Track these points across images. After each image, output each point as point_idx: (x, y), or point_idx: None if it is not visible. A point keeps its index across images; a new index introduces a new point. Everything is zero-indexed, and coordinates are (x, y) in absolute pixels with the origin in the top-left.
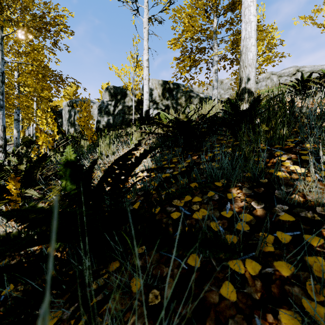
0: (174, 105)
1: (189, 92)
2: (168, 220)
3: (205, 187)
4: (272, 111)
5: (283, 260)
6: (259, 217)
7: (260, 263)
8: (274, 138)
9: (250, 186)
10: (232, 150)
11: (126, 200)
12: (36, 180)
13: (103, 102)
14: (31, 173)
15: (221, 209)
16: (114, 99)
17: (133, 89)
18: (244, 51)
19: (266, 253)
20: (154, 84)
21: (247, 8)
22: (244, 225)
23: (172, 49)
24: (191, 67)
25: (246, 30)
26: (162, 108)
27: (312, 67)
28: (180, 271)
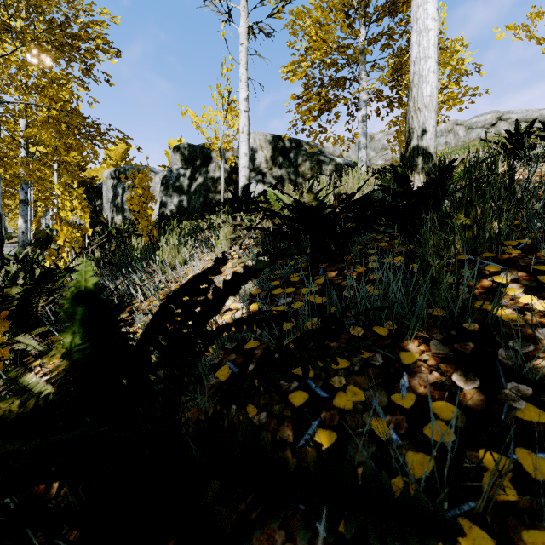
0: (293, 176)
1: (317, 155)
2: (283, 409)
3: (362, 348)
4: (476, 189)
5: (542, 527)
6: (473, 410)
7: (491, 533)
8: (480, 240)
9: (445, 337)
10: (405, 264)
11: (201, 364)
12: (38, 315)
13: (172, 171)
14: (29, 303)
15: (391, 389)
16: (189, 167)
17: (223, 149)
18: (415, 82)
19: (500, 503)
20: (257, 140)
21: (420, 7)
22: (443, 430)
23: (289, 80)
24: (321, 111)
25: (419, 45)
26: (271, 182)
27: (523, 112)
28: (311, 543)
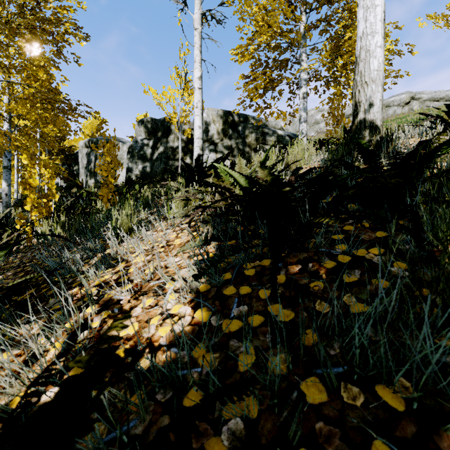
0: (241, 146)
1: (261, 128)
2: None
3: None
4: None
5: None
6: None
7: None
8: None
9: None
10: (410, 280)
11: None
12: None
13: (137, 141)
14: None
15: None
16: (152, 138)
17: (180, 122)
18: (362, 57)
19: None
20: (210, 115)
21: None
22: None
23: (238, 62)
24: (266, 89)
25: (366, 21)
26: (222, 151)
27: (432, 93)
28: None
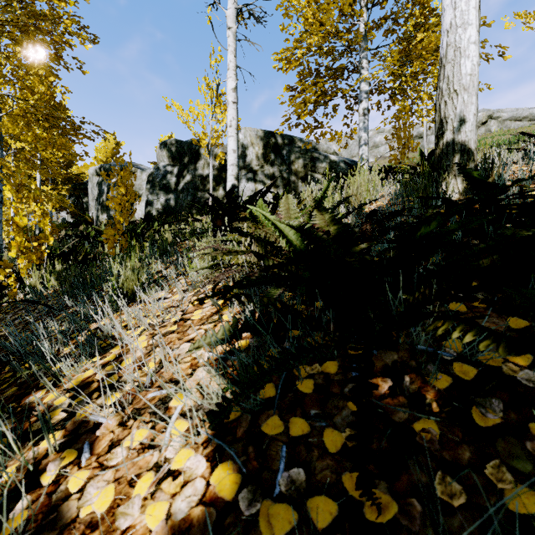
0: (285, 174)
1: (310, 152)
2: None
3: None
4: None
5: None
6: None
7: None
8: None
9: None
10: None
11: None
12: None
13: (159, 168)
14: None
15: None
16: (177, 164)
17: (211, 145)
18: (449, 57)
19: None
20: (248, 136)
21: None
22: None
23: (282, 70)
24: (317, 104)
25: (454, 9)
26: (262, 181)
27: (513, 111)
28: None
